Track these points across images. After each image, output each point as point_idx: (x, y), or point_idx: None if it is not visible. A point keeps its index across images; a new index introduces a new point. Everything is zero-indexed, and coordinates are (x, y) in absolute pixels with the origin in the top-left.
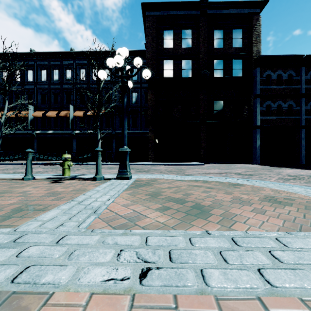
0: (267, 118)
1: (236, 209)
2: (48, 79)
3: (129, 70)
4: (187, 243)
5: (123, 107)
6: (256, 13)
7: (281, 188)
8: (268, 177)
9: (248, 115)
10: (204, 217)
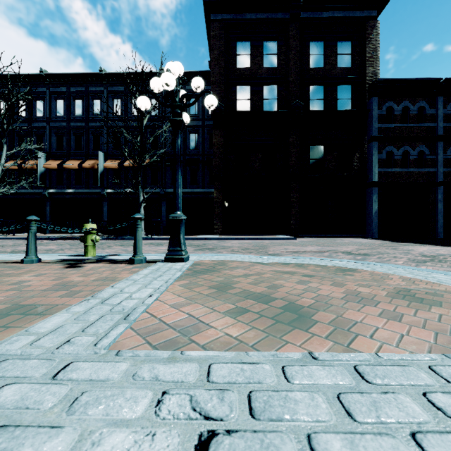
0: (388, 171)
1: (353, 312)
2: (66, 114)
3: (184, 96)
4: (279, 377)
5: (175, 152)
6: (371, 18)
7: (415, 275)
8: (392, 257)
9: (360, 167)
10: (304, 326)
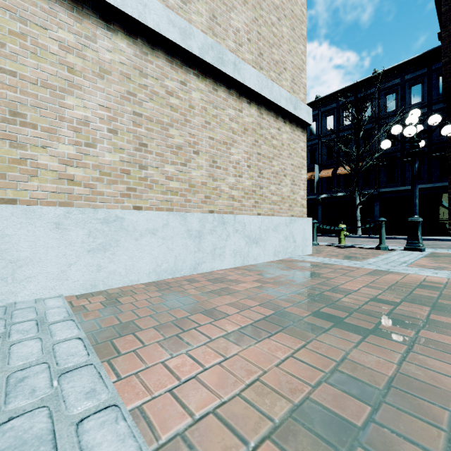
0: None
1: None
2: None
3: (421, 132)
4: None
5: (412, 174)
6: None
7: None
8: None
9: None
10: None
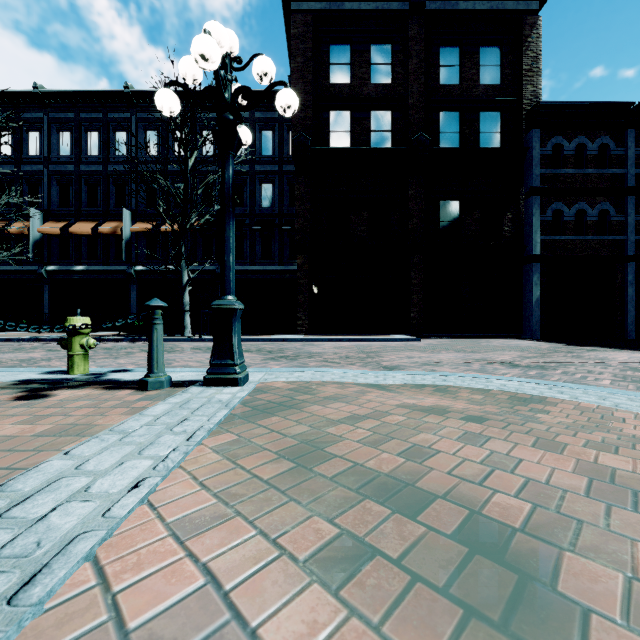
0: (555, 239)
1: None
2: (74, 152)
3: (240, 90)
4: None
5: (223, 190)
6: (530, 12)
7: None
8: (586, 372)
9: (514, 234)
10: (548, 626)
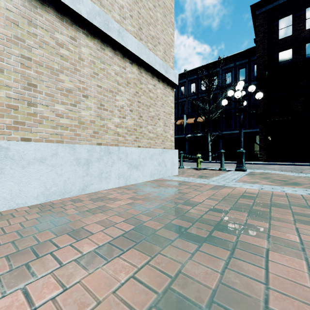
0: None
1: None
2: None
3: (244, 95)
4: (281, 188)
5: (239, 122)
6: None
7: None
8: None
9: None
10: (297, 186)
